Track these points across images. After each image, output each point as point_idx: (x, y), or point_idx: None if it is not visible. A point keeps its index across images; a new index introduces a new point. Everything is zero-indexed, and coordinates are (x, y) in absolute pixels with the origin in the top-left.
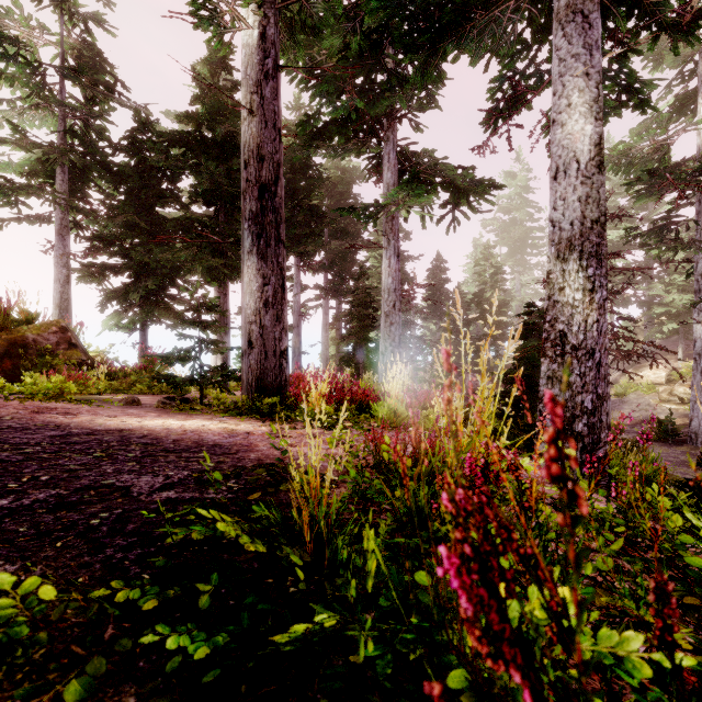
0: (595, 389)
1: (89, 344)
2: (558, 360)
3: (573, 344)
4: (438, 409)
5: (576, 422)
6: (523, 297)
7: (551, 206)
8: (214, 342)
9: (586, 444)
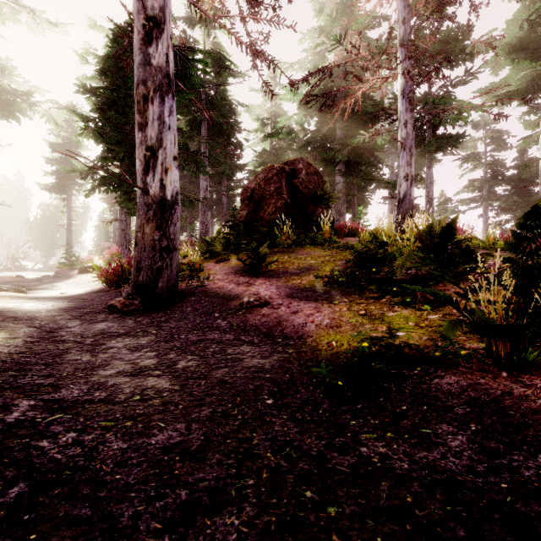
0: None
1: None
2: None
3: None
4: None
5: None
6: None
7: None
8: None
9: None
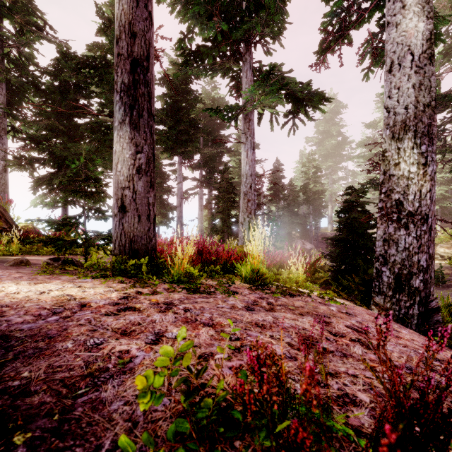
0: (428, 250)
1: (18, 217)
2: (395, 225)
3: (409, 211)
4: (293, 268)
5: (413, 279)
6: (333, 189)
7: (385, 95)
8: (100, 211)
9: (422, 298)
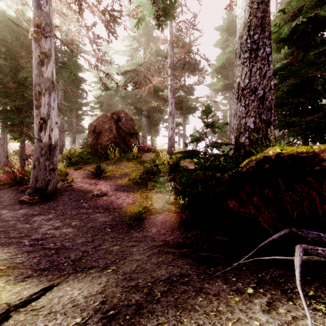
0: None
1: None
2: None
3: None
4: None
5: None
6: None
7: None
8: None
9: None
